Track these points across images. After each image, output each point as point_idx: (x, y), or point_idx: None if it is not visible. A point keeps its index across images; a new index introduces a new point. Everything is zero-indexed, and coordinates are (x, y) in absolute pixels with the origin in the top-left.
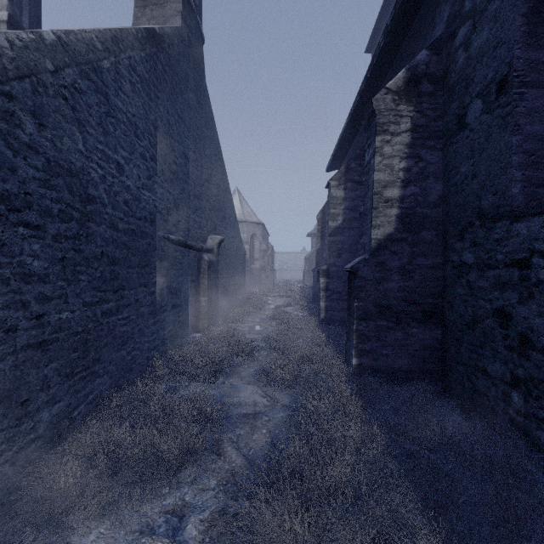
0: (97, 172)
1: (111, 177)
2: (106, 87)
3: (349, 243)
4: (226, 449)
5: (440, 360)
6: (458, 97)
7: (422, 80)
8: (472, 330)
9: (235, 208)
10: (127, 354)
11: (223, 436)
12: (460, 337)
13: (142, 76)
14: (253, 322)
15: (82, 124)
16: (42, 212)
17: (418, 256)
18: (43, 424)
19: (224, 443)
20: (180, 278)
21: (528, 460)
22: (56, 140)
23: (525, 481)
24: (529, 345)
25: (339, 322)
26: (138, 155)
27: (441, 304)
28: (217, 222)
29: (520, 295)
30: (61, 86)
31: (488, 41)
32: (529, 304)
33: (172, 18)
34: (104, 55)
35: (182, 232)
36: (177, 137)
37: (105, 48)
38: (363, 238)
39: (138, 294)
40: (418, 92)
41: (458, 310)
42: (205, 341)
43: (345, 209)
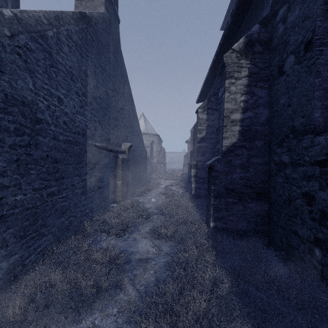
0: (43, 103)
1: (54, 106)
2: (50, 48)
3: (210, 147)
4: (126, 285)
5: (267, 224)
6: (278, 54)
7: (255, 44)
8: (287, 205)
9: (141, 125)
10: (65, 220)
11: (124, 276)
12: (280, 209)
13: (76, 42)
14: (151, 196)
15: (32, 72)
16: (2, 130)
17: (253, 157)
18: (2, 270)
19: (125, 281)
20: (103, 170)
21: (326, 295)
22: (12, 82)
23: (325, 313)
24: (327, 218)
25: (203, 197)
26: (73, 93)
27: (267, 188)
28: (128, 134)
29: (320, 184)
30: (16, 46)
31: (298, 16)
32: (327, 191)
33: (98, 7)
34: (48, 27)
35: (104, 141)
36: (101, 81)
37: (50, 23)
38: (217, 145)
39: (74, 181)
40: (253, 51)
41: (278, 192)
42: (119, 209)
43: (207, 126)
